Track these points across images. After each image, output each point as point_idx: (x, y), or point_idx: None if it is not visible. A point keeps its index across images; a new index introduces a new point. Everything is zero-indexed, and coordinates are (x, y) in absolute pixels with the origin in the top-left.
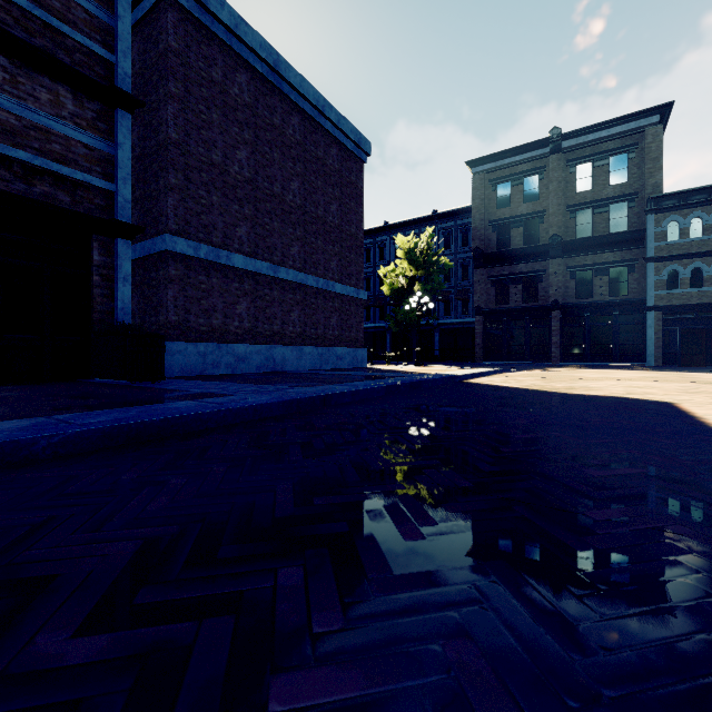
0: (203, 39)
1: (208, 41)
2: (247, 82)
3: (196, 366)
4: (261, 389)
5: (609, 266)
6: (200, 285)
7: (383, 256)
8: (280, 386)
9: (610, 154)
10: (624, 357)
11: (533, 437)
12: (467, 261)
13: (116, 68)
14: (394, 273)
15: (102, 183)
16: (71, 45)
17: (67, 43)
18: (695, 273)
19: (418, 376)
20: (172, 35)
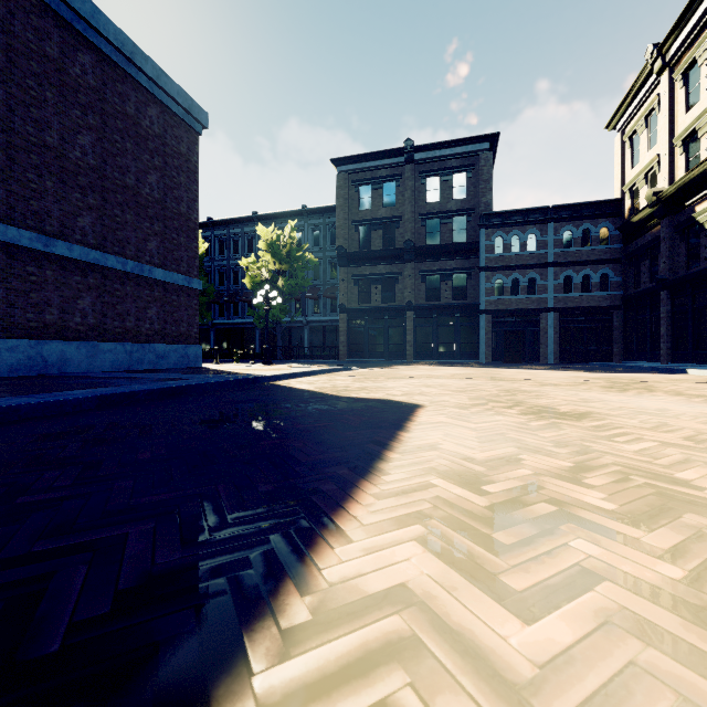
0: None
1: None
2: None
3: None
4: None
5: (452, 272)
6: None
7: (252, 248)
8: None
9: (453, 171)
10: (464, 355)
11: (53, 499)
12: (336, 260)
13: None
14: (255, 265)
15: None
16: None
17: None
18: (515, 282)
19: (209, 378)
20: None
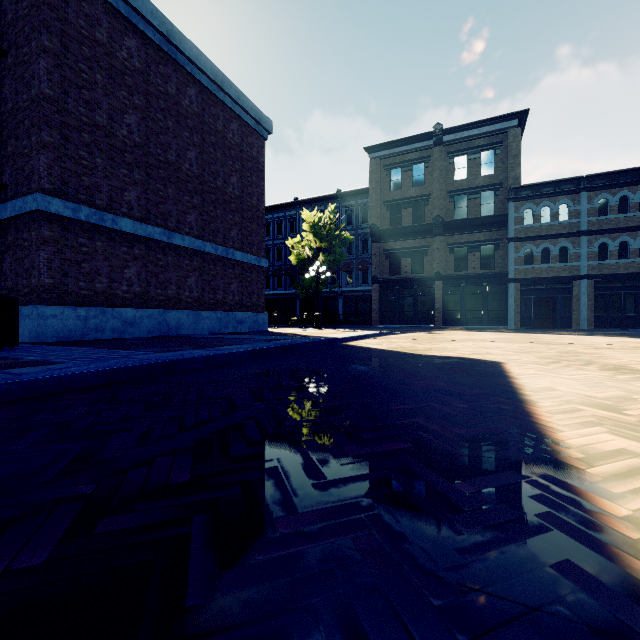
0: None
1: None
2: (137, 48)
3: (75, 331)
4: (109, 356)
5: (480, 244)
6: (81, 248)
7: (293, 229)
8: (138, 352)
9: (481, 149)
10: (492, 321)
11: (338, 405)
12: (367, 236)
13: None
14: (300, 244)
15: None
16: None
17: None
18: (545, 251)
19: (299, 339)
20: None
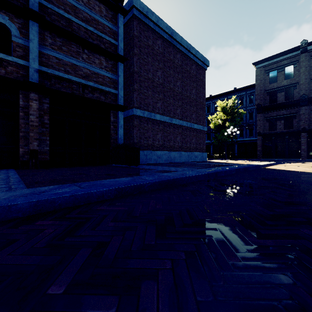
0: (145, 29)
1: (147, 30)
2: (161, 43)
3: (143, 160)
4: (184, 169)
5: None
6: (144, 127)
7: (209, 110)
8: (189, 168)
9: None
10: None
11: None
12: (252, 110)
13: (118, 47)
14: (216, 118)
15: (114, 91)
16: (104, 41)
17: (103, 41)
18: None
19: (242, 165)
20: (135, 30)
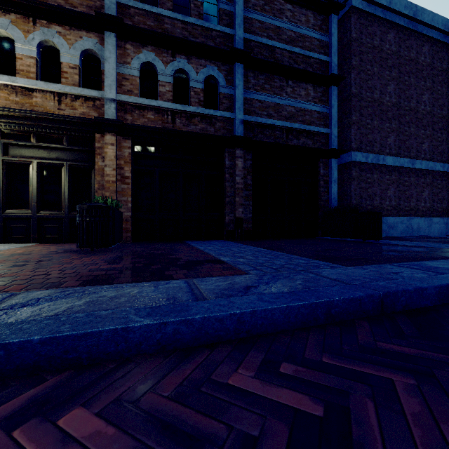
0: (368, 23)
1: (371, 23)
2: (393, 37)
3: None
4: None
5: None
6: (367, 180)
7: None
8: None
9: None
10: None
11: None
12: None
13: (330, 64)
14: None
15: (324, 130)
16: (312, 61)
17: (310, 62)
18: None
19: None
20: (353, 30)
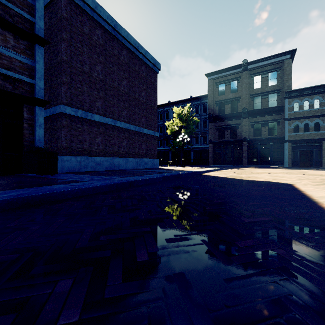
0: (79, 13)
1: (82, 14)
2: (101, 34)
3: (76, 167)
4: (102, 178)
5: (268, 122)
6: (78, 129)
7: (168, 116)
8: (112, 177)
9: (269, 71)
10: (275, 163)
11: (223, 201)
12: (206, 119)
13: (35, 25)
14: (172, 124)
15: (28, 79)
16: (12, 12)
17: (10, 12)
18: (306, 125)
19: (180, 172)
20: (64, 10)
